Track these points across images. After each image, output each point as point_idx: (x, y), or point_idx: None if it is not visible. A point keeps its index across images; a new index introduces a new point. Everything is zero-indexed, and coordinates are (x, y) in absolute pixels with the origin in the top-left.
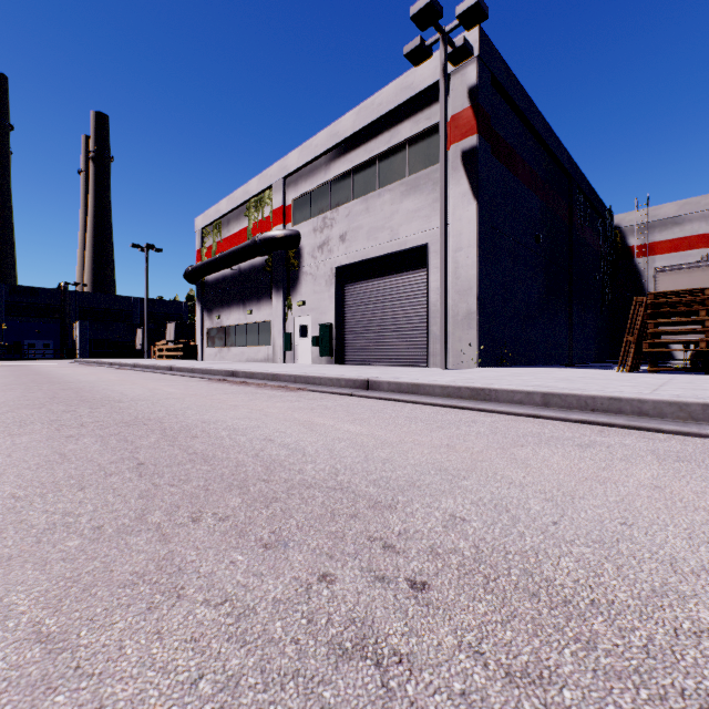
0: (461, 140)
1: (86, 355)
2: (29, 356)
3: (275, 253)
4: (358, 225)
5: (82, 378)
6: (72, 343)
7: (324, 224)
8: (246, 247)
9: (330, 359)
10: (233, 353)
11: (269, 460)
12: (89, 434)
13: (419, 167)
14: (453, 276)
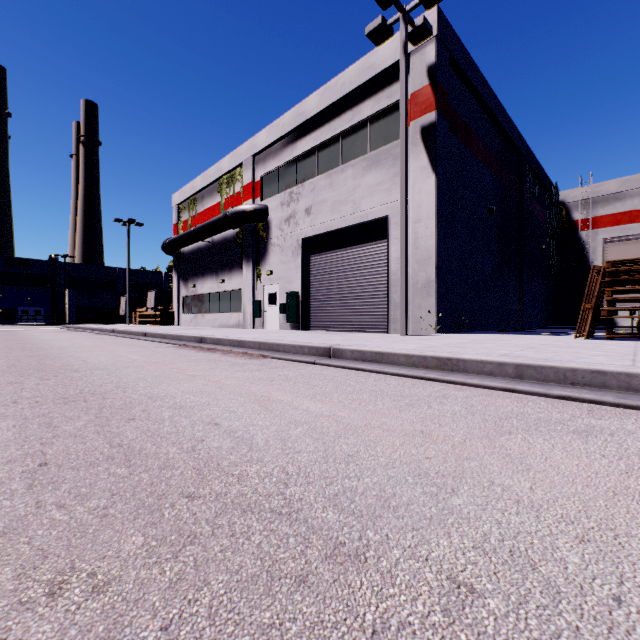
0: (420, 116)
1: (75, 320)
2: (22, 321)
3: (245, 226)
4: (322, 199)
5: (57, 344)
6: (62, 310)
7: (290, 198)
8: (218, 220)
9: (296, 325)
10: (206, 319)
11: (206, 457)
12: (13, 415)
13: (380, 143)
14: (413, 246)
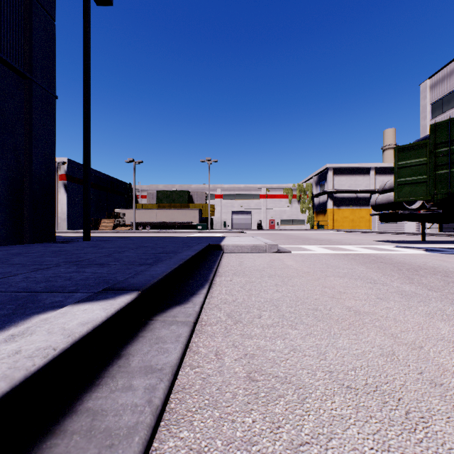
0: (63, 180)
1: None
2: None
3: None
4: None
5: None
6: None
7: None
8: None
9: None
10: None
11: None
12: None
13: None
14: (62, 210)
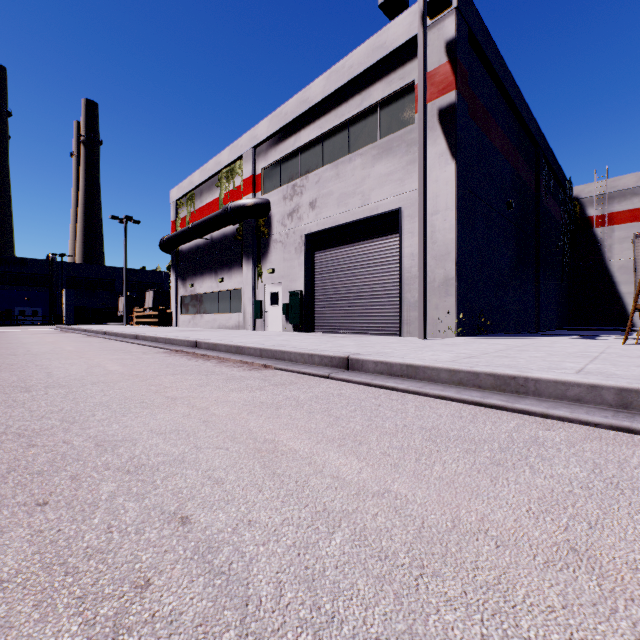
0: (438, 97)
1: (72, 321)
2: (19, 322)
3: (245, 221)
4: (328, 191)
5: (36, 348)
6: (60, 310)
7: (293, 191)
8: (217, 216)
9: (300, 326)
10: (205, 320)
11: None
12: None
13: (391, 130)
14: (429, 240)
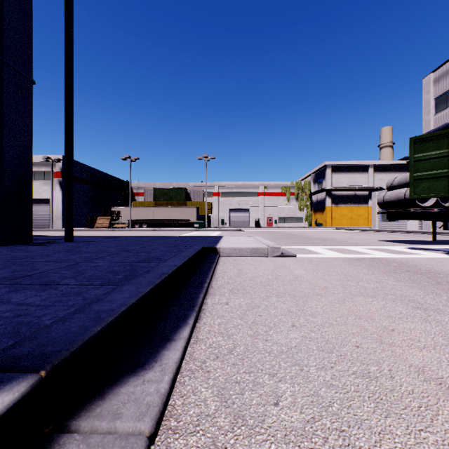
0: (59, 178)
1: None
2: None
3: None
4: None
5: None
6: None
7: None
8: None
9: None
10: None
11: None
12: None
13: (48, 179)
14: (57, 208)
